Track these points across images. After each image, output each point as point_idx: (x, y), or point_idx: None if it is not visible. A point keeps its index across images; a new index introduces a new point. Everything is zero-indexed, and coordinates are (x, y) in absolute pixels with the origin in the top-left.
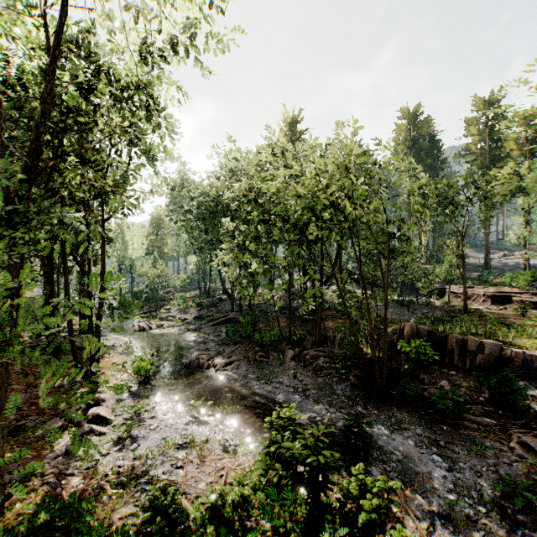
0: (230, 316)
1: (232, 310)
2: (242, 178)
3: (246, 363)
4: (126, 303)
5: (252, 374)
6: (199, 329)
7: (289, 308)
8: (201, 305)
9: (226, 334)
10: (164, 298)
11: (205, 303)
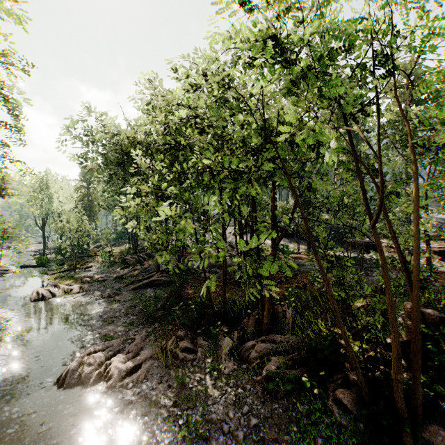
0: (154, 278)
1: (157, 271)
2: (159, 98)
3: (161, 364)
4: (43, 260)
5: (165, 395)
6: (115, 295)
7: (225, 276)
8: (127, 263)
9: (141, 308)
10: (90, 253)
11: (130, 260)
